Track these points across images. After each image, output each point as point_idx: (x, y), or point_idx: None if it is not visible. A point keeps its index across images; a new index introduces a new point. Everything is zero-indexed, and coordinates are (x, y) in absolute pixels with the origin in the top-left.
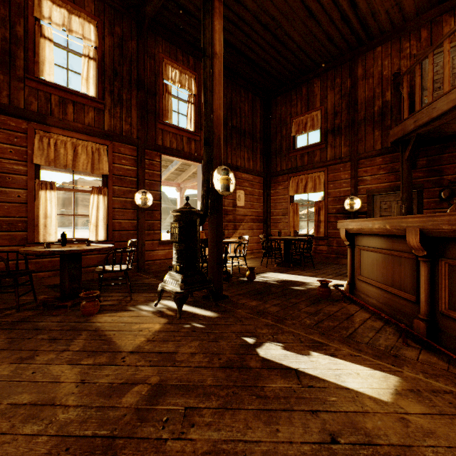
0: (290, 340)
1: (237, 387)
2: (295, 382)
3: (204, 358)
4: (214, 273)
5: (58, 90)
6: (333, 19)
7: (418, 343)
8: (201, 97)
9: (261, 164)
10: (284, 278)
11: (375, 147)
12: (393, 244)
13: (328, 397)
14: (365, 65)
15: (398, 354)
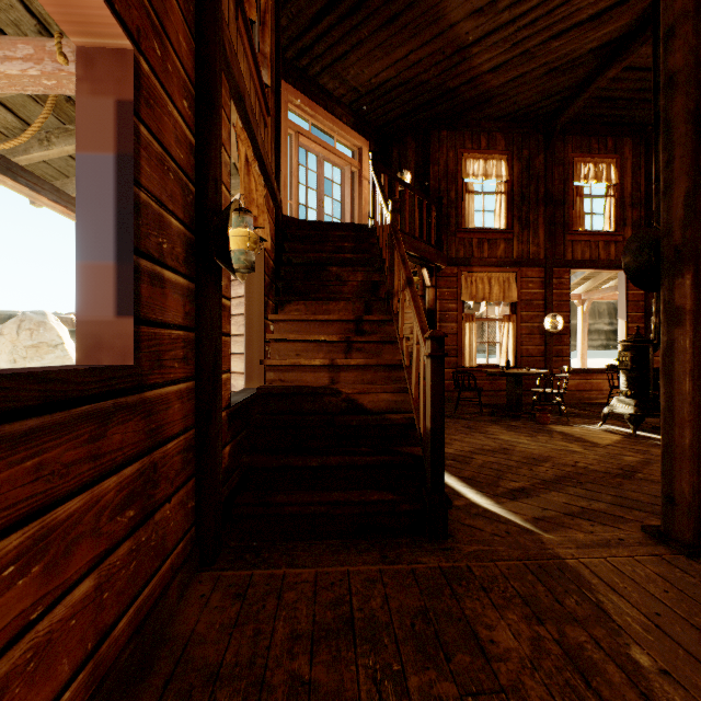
0: None
1: None
2: None
3: None
4: None
5: (477, 233)
6: None
7: None
8: (624, 183)
9: None
10: None
11: None
12: None
13: None
14: None
15: None
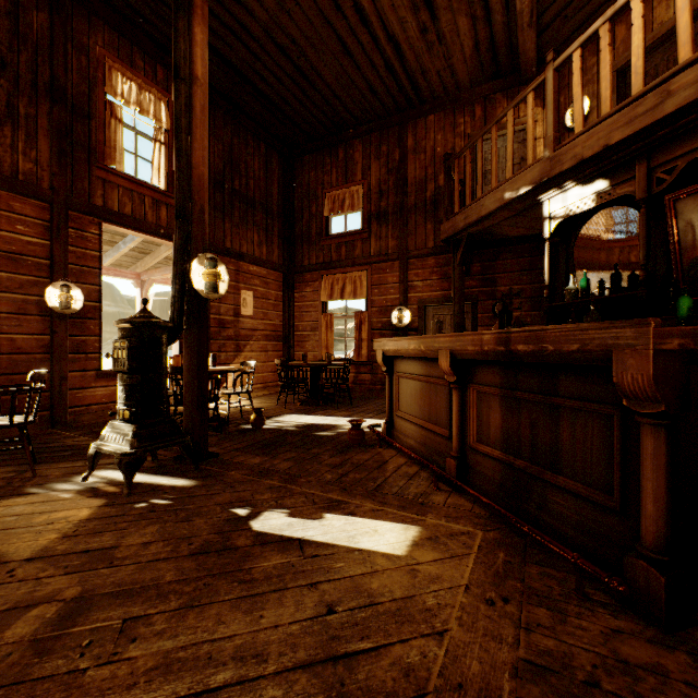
0: (300, 504)
1: (213, 577)
2: (296, 555)
3: (164, 547)
4: (193, 420)
5: None
6: (375, 65)
7: (450, 486)
8: None
9: (280, 253)
10: (308, 421)
11: (427, 244)
12: (430, 368)
13: (335, 564)
14: (416, 135)
15: (426, 501)
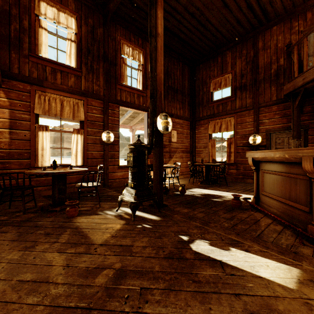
0: (214, 239)
1: (178, 274)
2: (220, 271)
3: (152, 250)
4: (157, 189)
5: (51, 63)
6: (241, 7)
7: (312, 243)
8: (147, 66)
9: (188, 112)
10: (206, 192)
11: (271, 99)
12: (290, 168)
13: (247, 284)
14: (264, 40)
15: (297, 251)
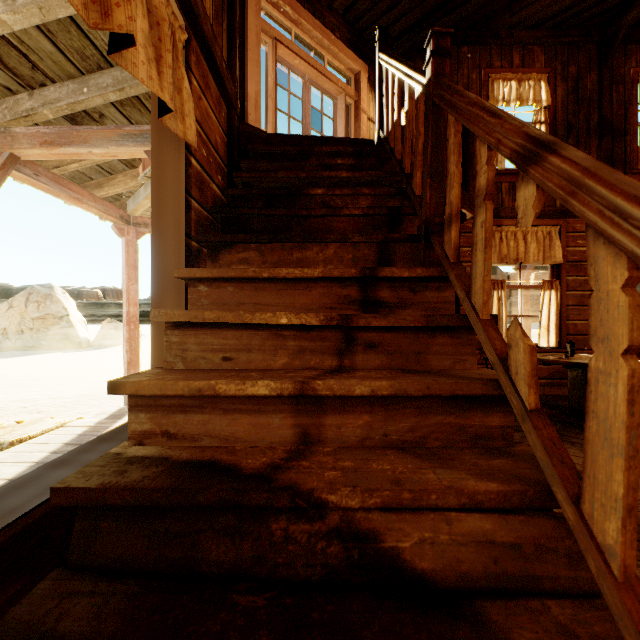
0: None
1: None
2: None
3: None
4: None
5: (508, 175)
6: None
7: None
8: None
9: None
10: None
11: None
12: None
13: None
14: None
15: None
